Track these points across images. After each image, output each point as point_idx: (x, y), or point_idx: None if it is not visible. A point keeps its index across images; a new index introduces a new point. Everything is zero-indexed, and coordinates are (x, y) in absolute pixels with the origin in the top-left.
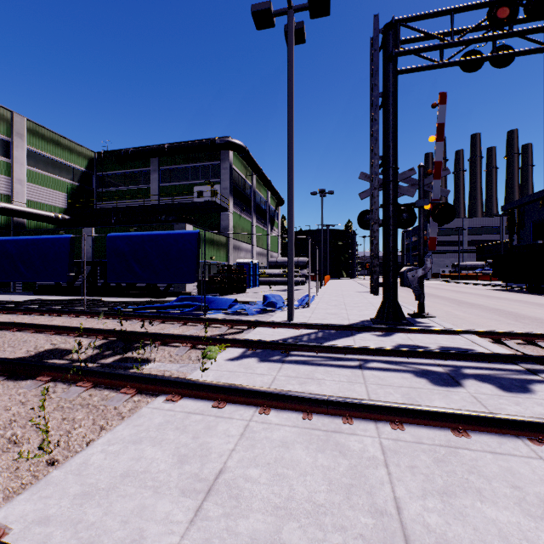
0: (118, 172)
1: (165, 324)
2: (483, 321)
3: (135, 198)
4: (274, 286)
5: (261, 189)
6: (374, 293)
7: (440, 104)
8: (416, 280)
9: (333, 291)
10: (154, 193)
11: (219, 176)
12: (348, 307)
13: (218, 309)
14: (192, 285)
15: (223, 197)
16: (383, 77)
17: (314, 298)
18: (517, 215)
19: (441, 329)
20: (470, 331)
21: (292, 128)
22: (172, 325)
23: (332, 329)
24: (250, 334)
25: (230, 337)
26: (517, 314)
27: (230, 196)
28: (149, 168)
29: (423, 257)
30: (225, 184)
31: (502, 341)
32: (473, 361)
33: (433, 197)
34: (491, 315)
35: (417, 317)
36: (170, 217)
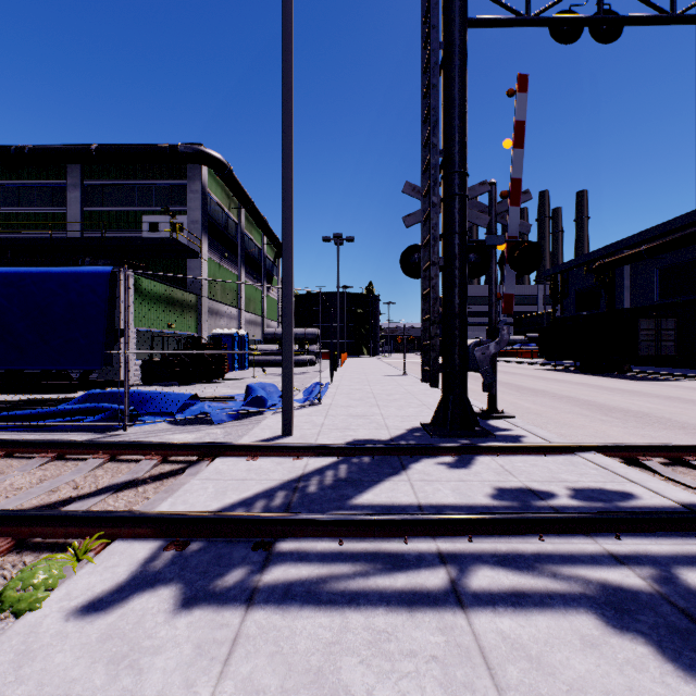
0: (7, 182)
1: (10, 459)
2: (568, 418)
3: (39, 227)
4: (270, 368)
5: (253, 230)
6: (431, 383)
7: (519, 91)
8: (488, 361)
9: (354, 375)
10: (73, 221)
11: (185, 203)
12: (381, 401)
13: (161, 414)
14: (132, 368)
15: (192, 235)
16: (445, 21)
17: (329, 387)
18: (560, 282)
19: (548, 445)
20: (591, 447)
21: (291, 86)
22: (23, 464)
23: (365, 454)
24: (194, 481)
25: (124, 512)
26: (596, 403)
27: (203, 234)
28: (64, 181)
29: (496, 324)
30: (195, 215)
31: (643, 462)
32: (667, 534)
33: (509, 233)
34: (570, 407)
35: (489, 418)
36: (100, 260)
